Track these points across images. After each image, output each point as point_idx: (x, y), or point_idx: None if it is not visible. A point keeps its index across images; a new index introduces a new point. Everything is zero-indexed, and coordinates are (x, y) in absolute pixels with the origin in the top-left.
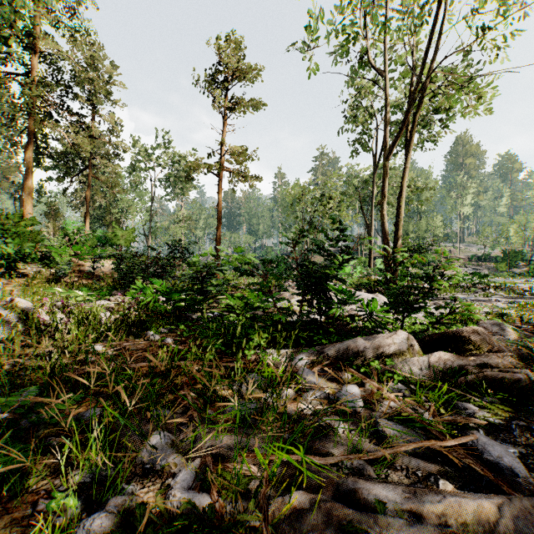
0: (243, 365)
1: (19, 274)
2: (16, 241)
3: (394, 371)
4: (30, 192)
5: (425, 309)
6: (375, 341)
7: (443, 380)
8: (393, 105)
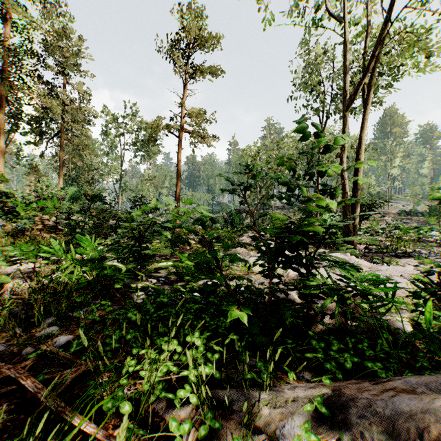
0: None
1: None
2: None
3: None
4: (2, 151)
5: None
6: None
7: None
8: None
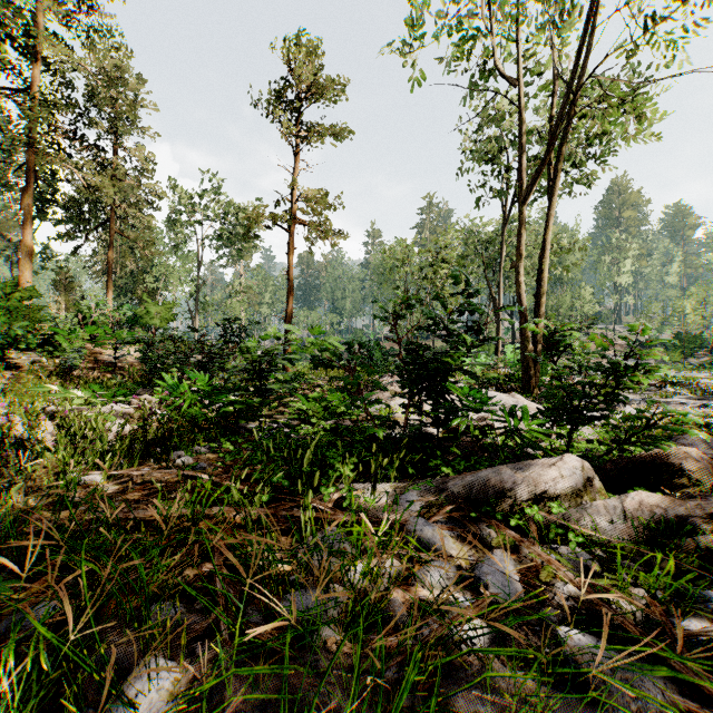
0: (315, 514)
1: (10, 365)
2: (4, 319)
3: (566, 525)
4: (29, 252)
5: (606, 419)
6: (530, 472)
7: (651, 541)
8: (531, 131)
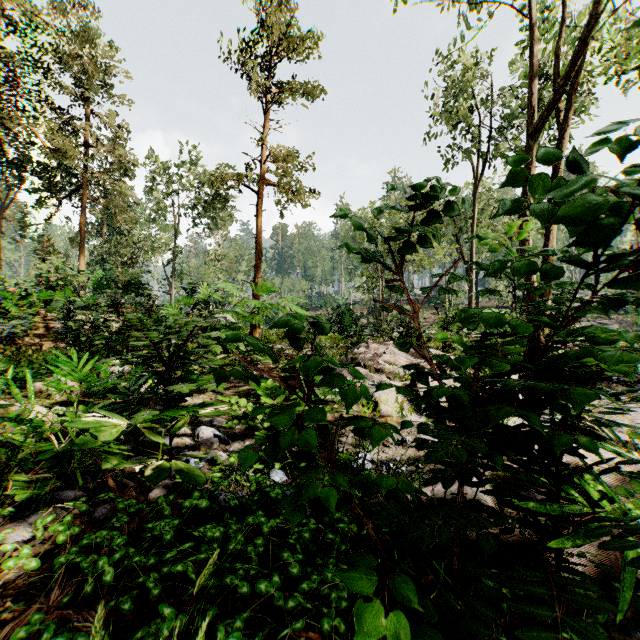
0: None
1: None
2: None
3: None
4: None
5: None
6: None
7: None
8: (521, 73)
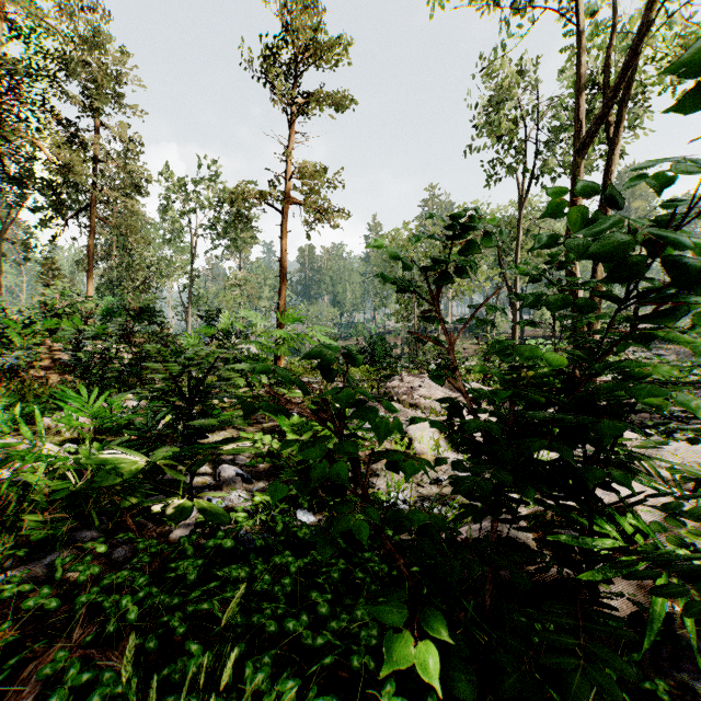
0: None
1: None
2: None
3: None
4: None
5: None
6: None
7: None
8: (568, 83)
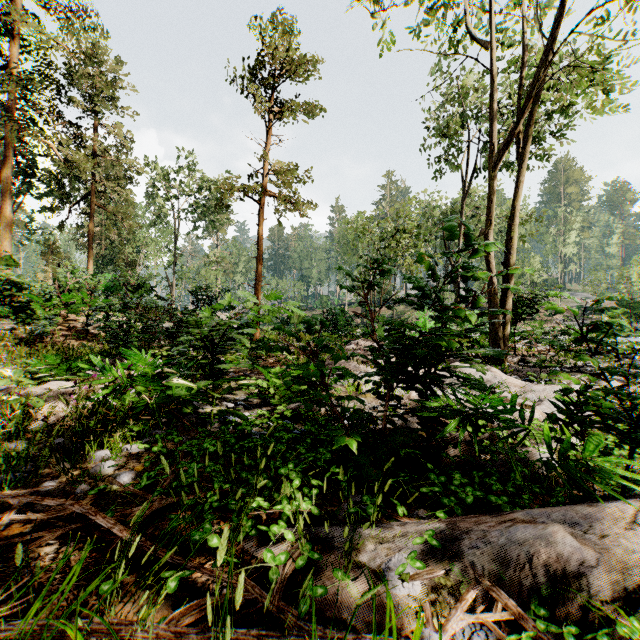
0: (248, 637)
1: None
2: None
3: None
4: (8, 223)
5: None
6: (593, 531)
7: None
8: None
